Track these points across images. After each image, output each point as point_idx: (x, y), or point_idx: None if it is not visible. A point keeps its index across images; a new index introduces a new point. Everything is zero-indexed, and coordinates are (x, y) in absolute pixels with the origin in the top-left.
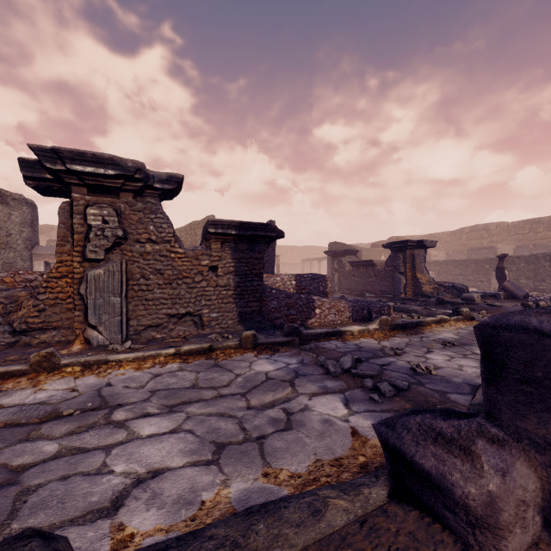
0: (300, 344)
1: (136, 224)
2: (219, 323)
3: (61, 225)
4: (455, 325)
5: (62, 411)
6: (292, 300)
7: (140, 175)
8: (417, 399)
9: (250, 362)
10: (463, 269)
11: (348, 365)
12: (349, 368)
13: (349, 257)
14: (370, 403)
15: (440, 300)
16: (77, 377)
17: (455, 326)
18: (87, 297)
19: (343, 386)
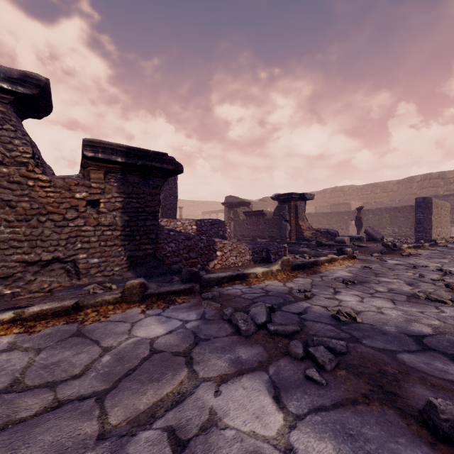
0: (201, 292)
1: None
2: (102, 270)
3: None
4: (344, 264)
5: None
6: (192, 242)
7: None
8: (368, 369)
9: (132, 322)
10: (329, 220)
11: (262, 319)
12: (264, 323)
13: (243, 208)
14: (311, 388)
15: (319, 243)
16: None
17: (344, 264)
18: None
19: (263, 356)
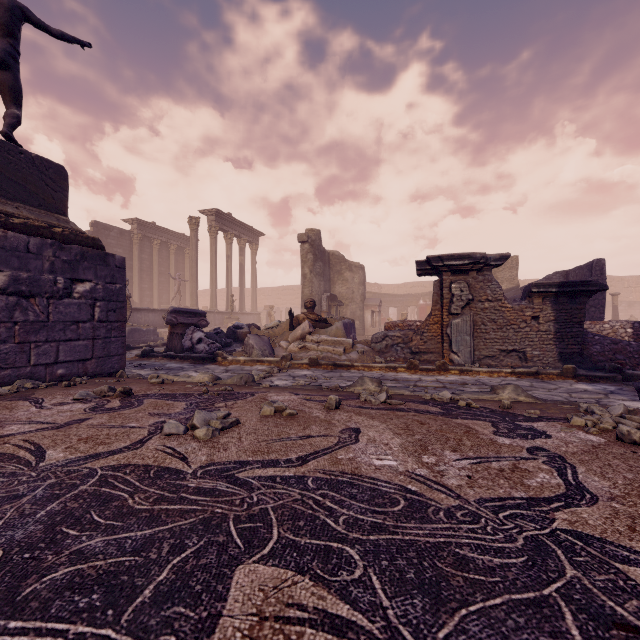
0: (623, 381)
1: (478, 290)
2: (540, 359)
3: (434, 294)
4: None
5: (467, 383)
6: (618, 346)
7: (483, 260)
8: None
9: (570, 383)
10: None
11: None
12: None
13: None
14: None
15: None
16: (459, 375)
17: None
18: (451, 335)
19: None
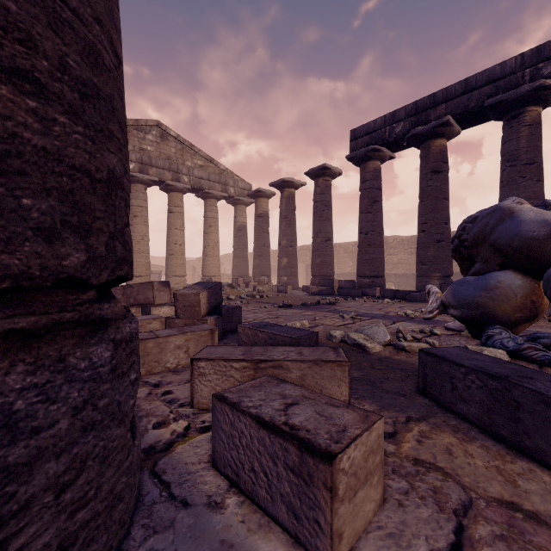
0: None
1: None
2: None
3: None
4: None
5: None
6: None
7: None
8: None
9: None
10: None
11: None
12: None
13: None
14: None
15: None
16: None
17: None
18: None
19: None
